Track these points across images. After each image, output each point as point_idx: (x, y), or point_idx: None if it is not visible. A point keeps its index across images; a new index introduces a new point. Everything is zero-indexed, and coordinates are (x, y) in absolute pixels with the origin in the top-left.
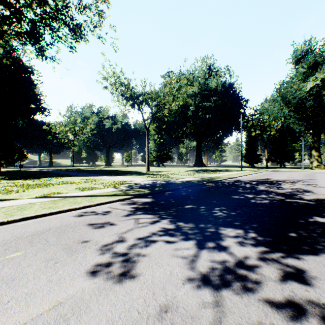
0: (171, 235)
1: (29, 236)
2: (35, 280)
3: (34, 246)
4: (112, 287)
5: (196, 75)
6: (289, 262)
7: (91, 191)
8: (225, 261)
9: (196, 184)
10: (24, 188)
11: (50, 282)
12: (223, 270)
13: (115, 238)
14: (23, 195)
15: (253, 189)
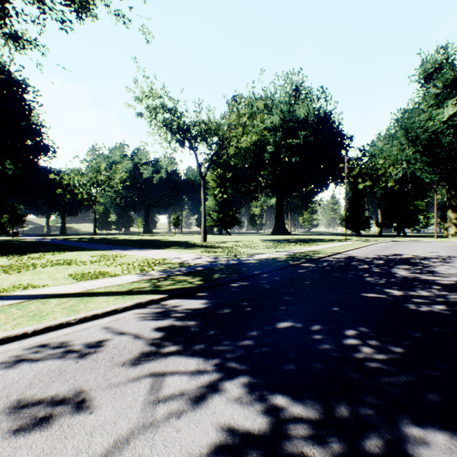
0: None
1: None
2: None
3: None
4: None
5: (277, 99)
6: None
7: (90, 282)
8: None
9: (285, 265)
10: None
11: None
12: None
13: None
14: None
15: (390, 275)
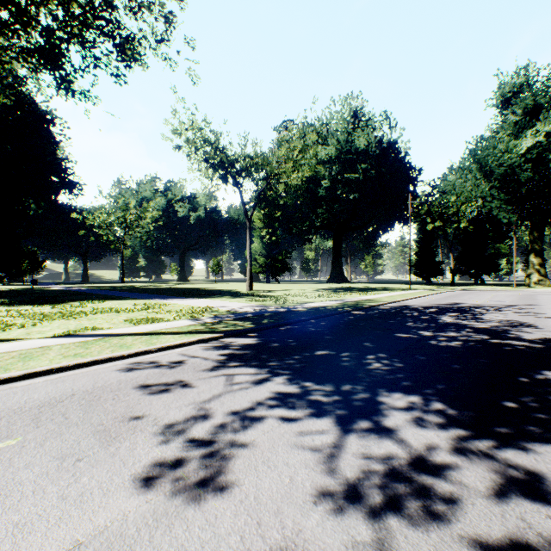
0: (291, 406)
1: (35, 408)
2: (36, 495)
3: (41, 426)
4: (180, 510)
5: (333, 127)
6: (510, 459)
7: (150, 325)
8: (391, 457)
9: (334, 312)
10: (35, 320)
11: (63, 500)
12: (389, 476)
13: (190, 412)
14: (32, 333)
15: (433, 321)
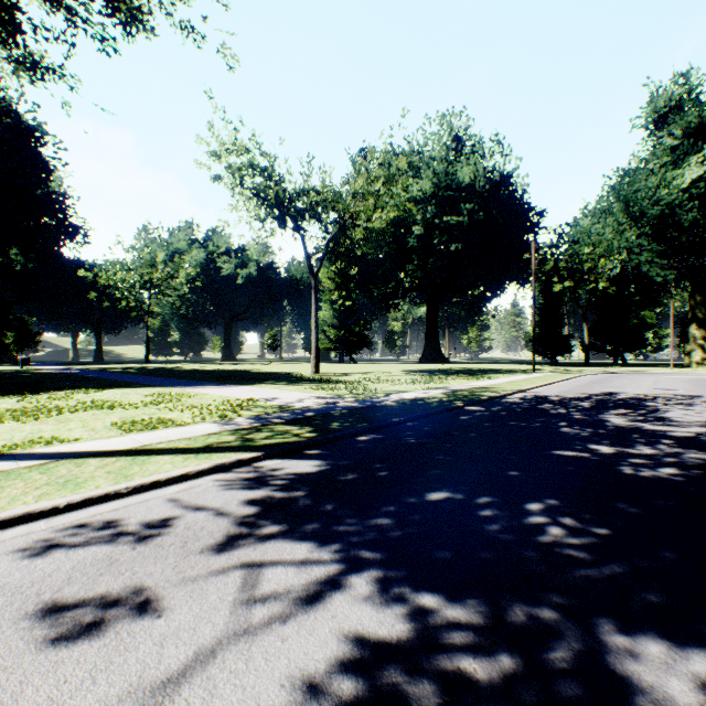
0: None
1: None
2: None
3: None
4: None
5: (428, 154)
6: None
7: (146, 435)
8: None
9: (440, 408)
10: None
11: None
12: None
13: None
14: None
15: (598, 424)
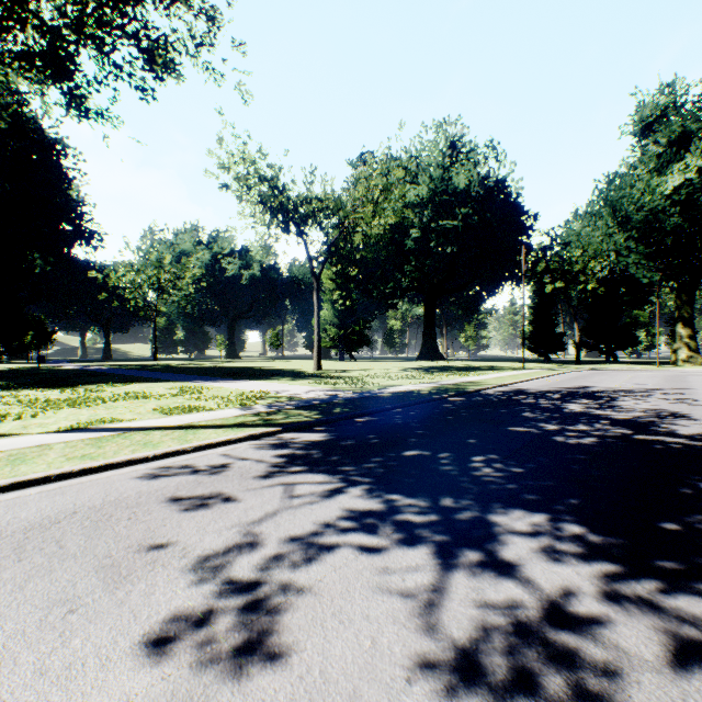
0: (372, 529)
1: (19, 532)
2: (3, 668)
3: (24, 560)
4: (211, 692)
5: (425, 160)
6: (684, 610)
7: (187, 416)
8: (515, 607)
9: (427, 398)
10: (37, 409)
11: (40, 676)
12: (514, 636)
13: (233, 537)
14: (30, 426)
15: (556, 410)
